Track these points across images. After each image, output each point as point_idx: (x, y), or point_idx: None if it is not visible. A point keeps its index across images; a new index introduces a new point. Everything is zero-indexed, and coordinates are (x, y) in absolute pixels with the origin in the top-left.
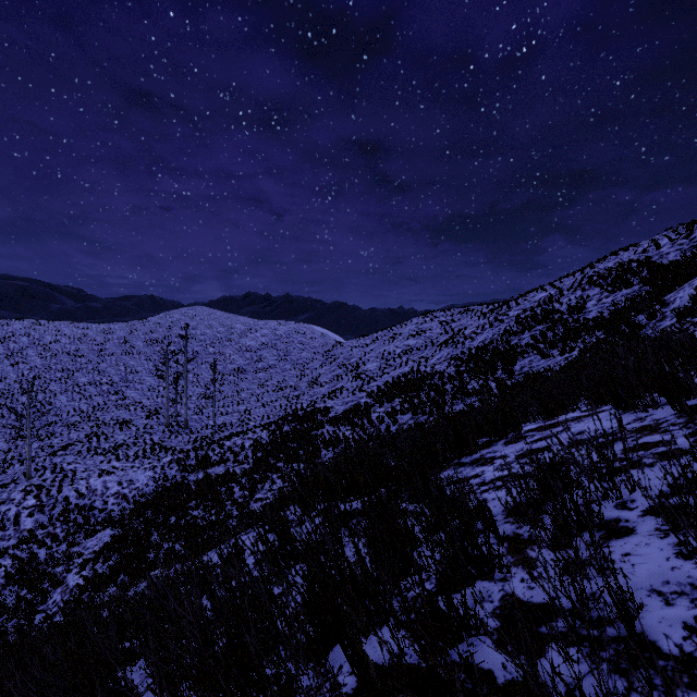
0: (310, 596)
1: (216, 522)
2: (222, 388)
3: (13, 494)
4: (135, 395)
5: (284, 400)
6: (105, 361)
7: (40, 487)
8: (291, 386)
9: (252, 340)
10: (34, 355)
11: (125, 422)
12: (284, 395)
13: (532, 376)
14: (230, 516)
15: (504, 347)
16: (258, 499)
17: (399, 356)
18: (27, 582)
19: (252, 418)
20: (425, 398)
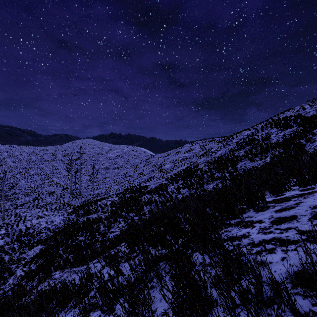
0: None
1: (90, 244)
2: (98, 176)
3: None
4: (57, 180)
5: (127, 182)
6: (43, 163)
7: (8, 224)
8: (130, 175)
9: (112, 154)
10: (10, 161)
11: (52, 192)
12: (127, 180)
13: (246, 170)
14: (97, 241)
15: (231, 157)
16: (112, 232)
17: (180, 161)
18: None
19: (111, 190)
20: (193, 181)
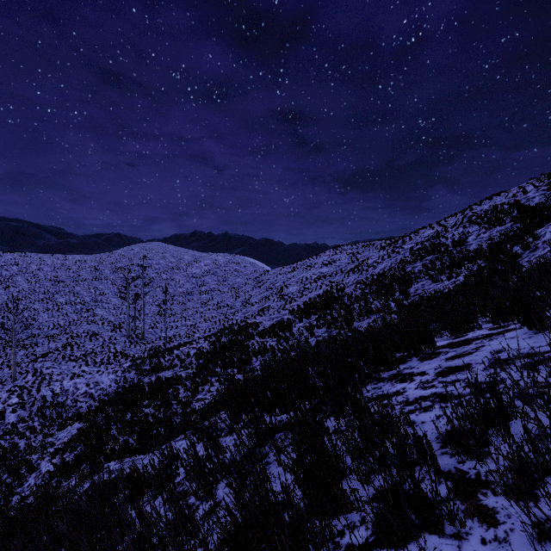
0: (231, 545)
1: (163, 419)
2: (173, 307)
3: (0, 394)
4: (103, 313)
5: (223, 316)
6: (79, 285)
7: (23, 388)
8: (228, 305)
9: (197, 268)
10: (22, 280)
11: (94, 334)
12: (223, 313)
13: (424, 297)
14: (175, 414)
15: (401, 274)
16: (199, 399)
17: (314, 281)
18: (8, 467)
19: (196, 331)
20: (336, 315)
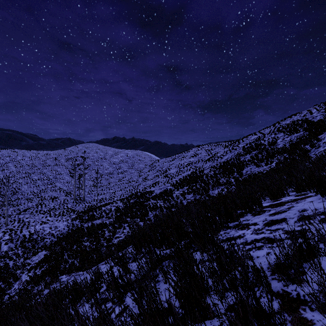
0: None
1: (95, 249)
2: (102, 181)
3: None
4: (60, 185)
5: (131, 187)
6: (46, 168)
7: (12, 230)
8: (134, 180)
9: (116, 158)
10: (12, 166)
11: (55, 197)
12: (131, 185)
13: (252, 175)
14: (102, 246)
15: (237, 162)
16: (117, 237)
17: (186, 166)
18: (2, 278)
19: (115, 196)
20: (199, 186)
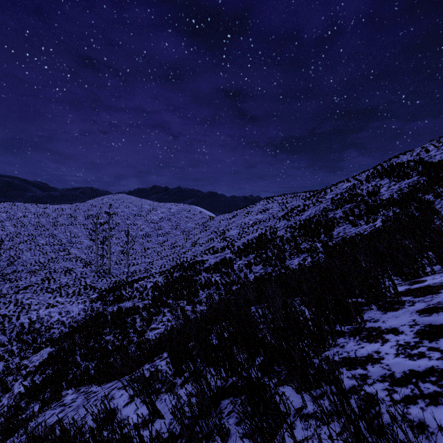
0: None
1: (121, 346)
2: (135, 247)
3: None
4: (76, 252)
5: (175, 255)
6: (57, 229)
7: (5, 316)
8: (180, 245)
9: (155, 215)
10: (9, 225)
11: (69, 269)
12: (175, 252)
13: (346, 239)
14: (131, 342)
15: (324, 219)
16: (153, 328)
17: (251, 226)
18: None
19: (153, 267)
20: (271, 254)
